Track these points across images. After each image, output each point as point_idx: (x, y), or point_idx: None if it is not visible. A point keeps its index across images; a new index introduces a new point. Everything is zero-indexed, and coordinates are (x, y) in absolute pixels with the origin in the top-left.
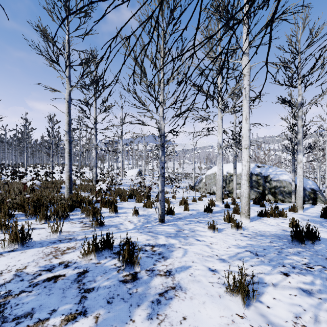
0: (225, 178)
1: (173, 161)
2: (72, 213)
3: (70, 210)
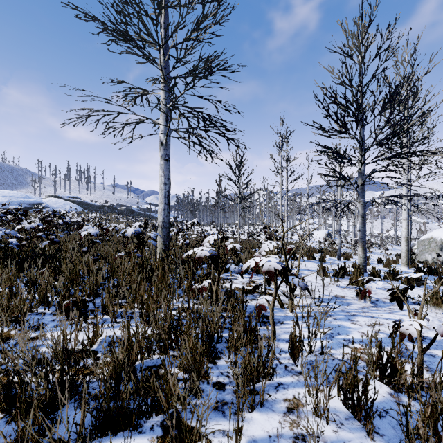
0: None
1: (381, 220)
2: None
3: None
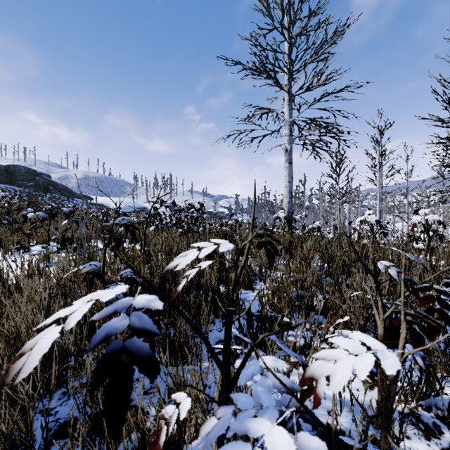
0: None
1: None
2: None
3: None
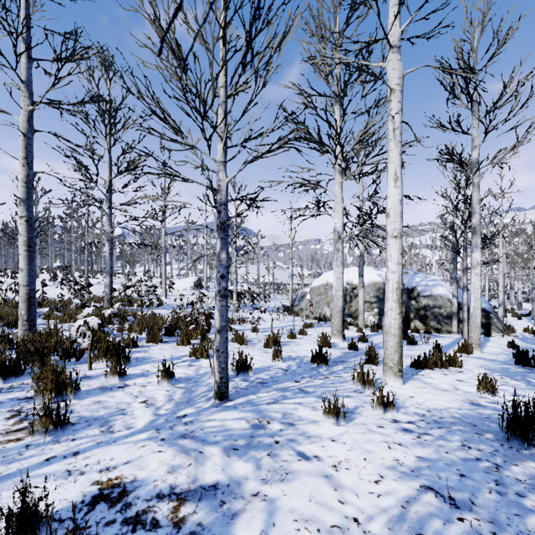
0: (344, 293)
1: (258, 264)
2: (11, 383)
3: (8, 377)
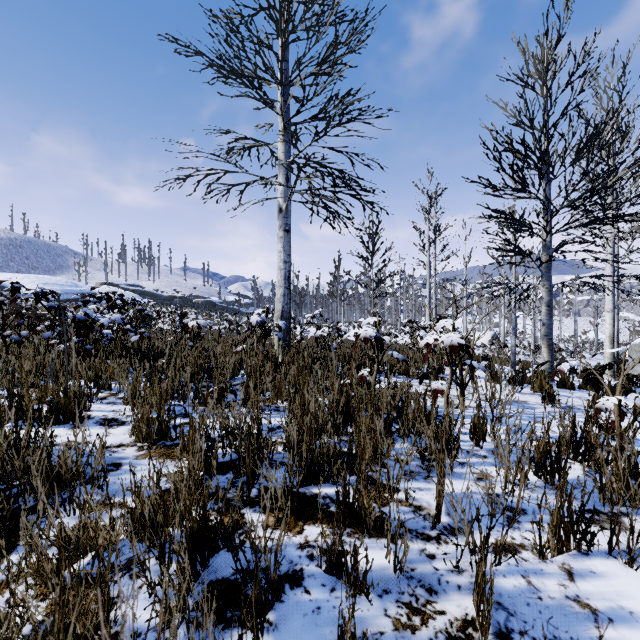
0: None
1: (575, 317)
2: None
3: None
